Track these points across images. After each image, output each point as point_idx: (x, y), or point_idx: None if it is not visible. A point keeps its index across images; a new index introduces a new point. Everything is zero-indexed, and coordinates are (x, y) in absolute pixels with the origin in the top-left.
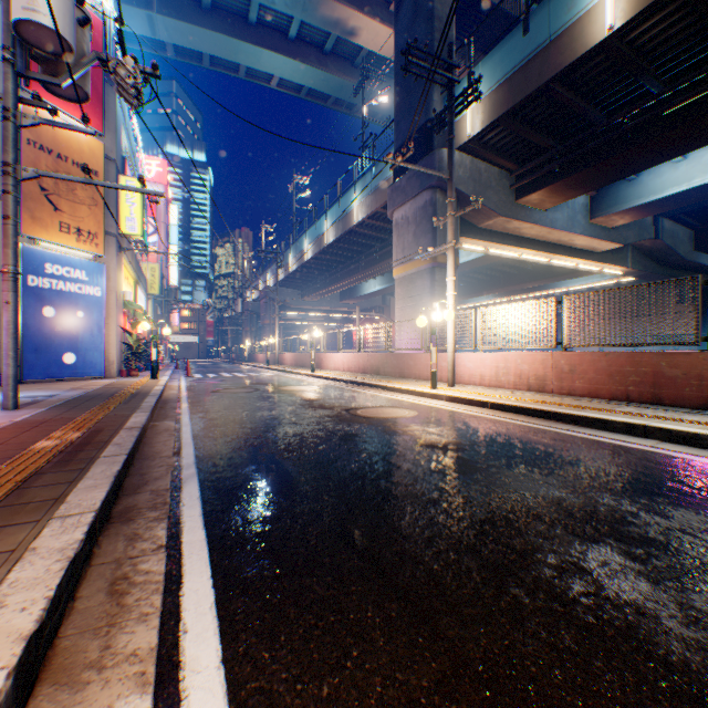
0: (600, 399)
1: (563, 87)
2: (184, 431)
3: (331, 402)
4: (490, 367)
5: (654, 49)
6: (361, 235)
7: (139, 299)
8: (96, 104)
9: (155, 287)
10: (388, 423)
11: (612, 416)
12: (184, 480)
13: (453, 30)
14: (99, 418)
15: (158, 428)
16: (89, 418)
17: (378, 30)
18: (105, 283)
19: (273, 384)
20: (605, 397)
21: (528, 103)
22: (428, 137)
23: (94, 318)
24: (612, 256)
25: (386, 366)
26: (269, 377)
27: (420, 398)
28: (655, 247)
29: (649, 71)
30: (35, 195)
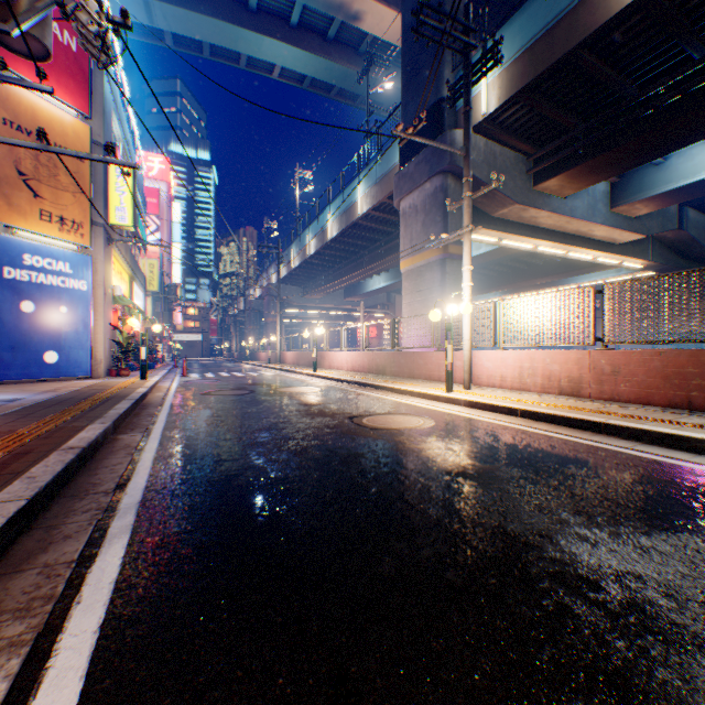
0: (652, 407)
1: (592, 55)
2: (147, 449)
3: (332, 407)
4: (513, 367)
5: (700, 5)
6: (365, 228)
7: (136, 295)
8: (82, 84)
9: (154, 283)
10: (401, 436)
11: (687, 431)
12: (106, 540)
13: (465, 3)
14: (40, 433)
15: (117, 444)
16: (28, 432)
17: (384, 14)
18: (92, 277)
19: (271, 385)
20: (659, 404)
21: (550, 75)
22: (439, 118)
23: (79, 313)
24: (632, 248)
25: (393, 366)
26: (268, 377)
27: (434, 403)
28: (678, 238)
29: (693, 32)
30: (12, 179)
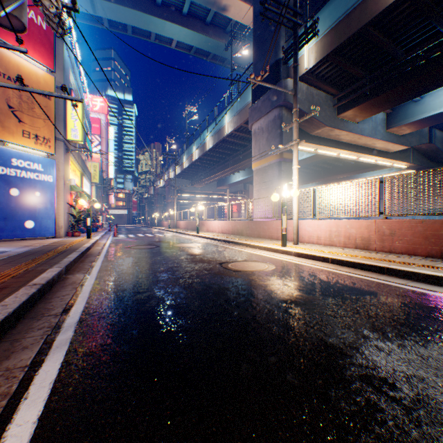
0: (417, 256)
1: (375, 30)
2: (86, 284)
3: (209, 256)
4: (325, 231)
5: None
6: (230, 142)
7: (85, 185)
8: (49, 50)
9: (96, 177)
10: (253, 276)
11: (442, 273)
12: (51, 350)
13: None
14: (16, 274)
15: (67, 281)
16: (8, 273)
17: (242, 6)
18: (56, 173)
19: (170, 242)
20: (422, 255)
21: (349, 43)
22: (277, 72)
23: (47, 196)
24: (400, 155)
25: (248, 230)
26: (168, 237)
27: (274, 254)
28: (429, 149)
29: (441, 15)
30: (4, 111)
